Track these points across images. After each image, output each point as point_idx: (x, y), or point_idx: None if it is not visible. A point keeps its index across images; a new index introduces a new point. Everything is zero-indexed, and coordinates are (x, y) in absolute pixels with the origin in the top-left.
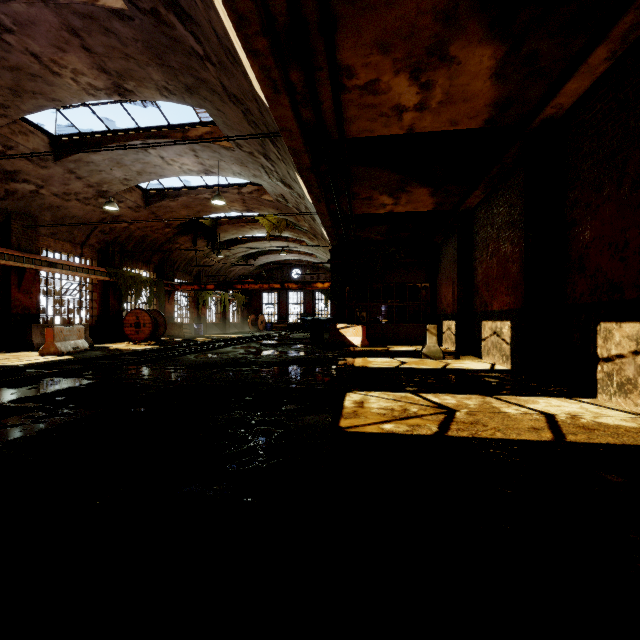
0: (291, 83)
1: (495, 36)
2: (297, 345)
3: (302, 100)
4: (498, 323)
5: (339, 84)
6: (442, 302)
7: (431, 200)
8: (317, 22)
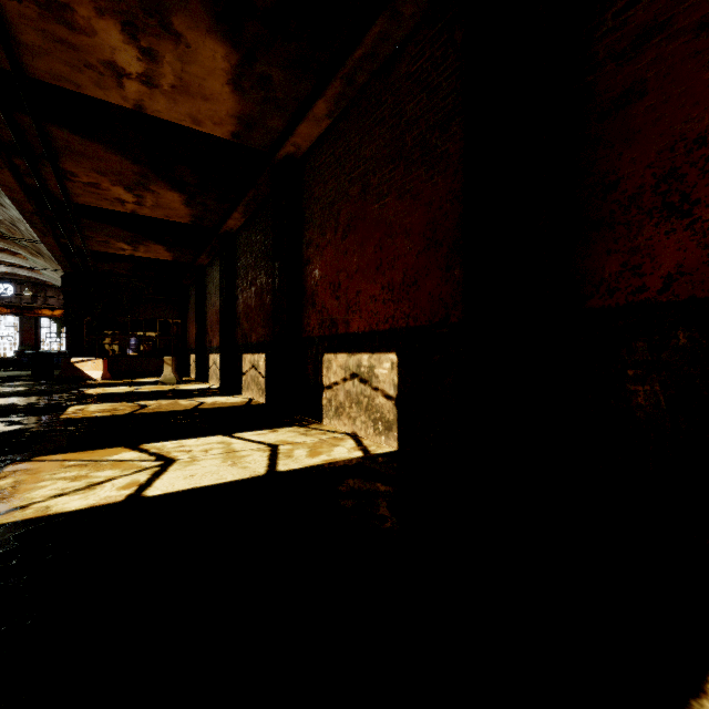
0: (15, 163)
1: (177, 191)
2: (12, 383)
3: (26, 173)
4: (216, 355)
5: (64, 179)
6: (190, 338)
7: (169, 254)
8: (42, 148)
